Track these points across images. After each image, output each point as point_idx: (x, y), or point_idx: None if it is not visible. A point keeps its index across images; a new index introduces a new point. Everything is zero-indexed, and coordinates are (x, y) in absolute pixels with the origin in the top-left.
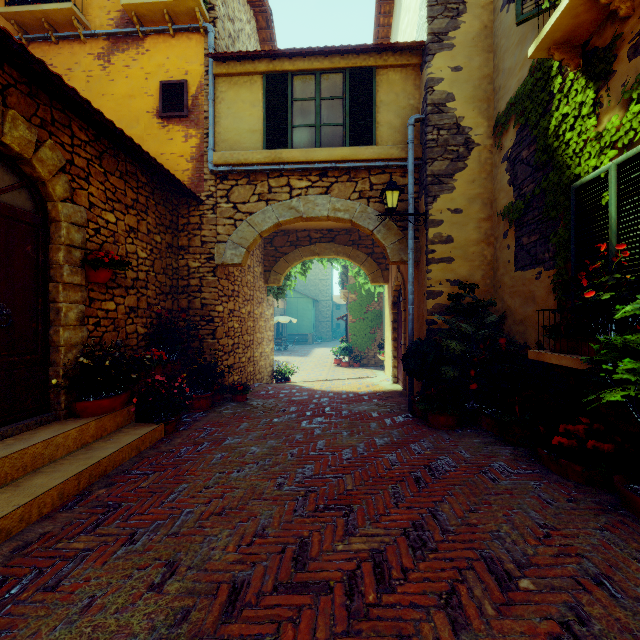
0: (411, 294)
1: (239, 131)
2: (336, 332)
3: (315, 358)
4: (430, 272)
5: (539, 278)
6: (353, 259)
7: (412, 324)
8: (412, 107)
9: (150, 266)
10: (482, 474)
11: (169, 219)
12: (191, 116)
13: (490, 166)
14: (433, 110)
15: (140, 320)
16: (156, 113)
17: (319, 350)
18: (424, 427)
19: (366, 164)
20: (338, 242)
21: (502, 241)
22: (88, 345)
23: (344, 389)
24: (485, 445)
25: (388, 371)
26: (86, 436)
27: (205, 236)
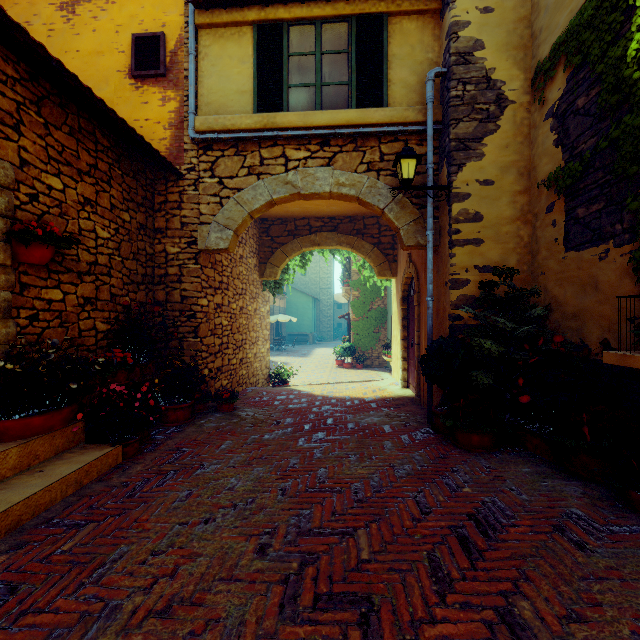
0: (430, 283)
1: (225, 92)
2: (337, 332)
3: (316, 359)
4: (454, 256)
5: (605, 258)
6: (357, 250)
7: (432, 320)
8: (430, 62)
9: (115, 249)
10: (558, 533)
11: (141, 195)
12: (169, 75)
13: (527, 128)
14: (458, 60)
15: (100, 314)
16: (128, 72)
17: (320, 350)
18: (452, 448)
19: (376, 129)
20: (341, 231)
21: (545, 217)
22: (18, 345)
23: (348, 394)
24: (541, 478)
25: (396, 374)
26: (2, 469)
27: (185, 216)
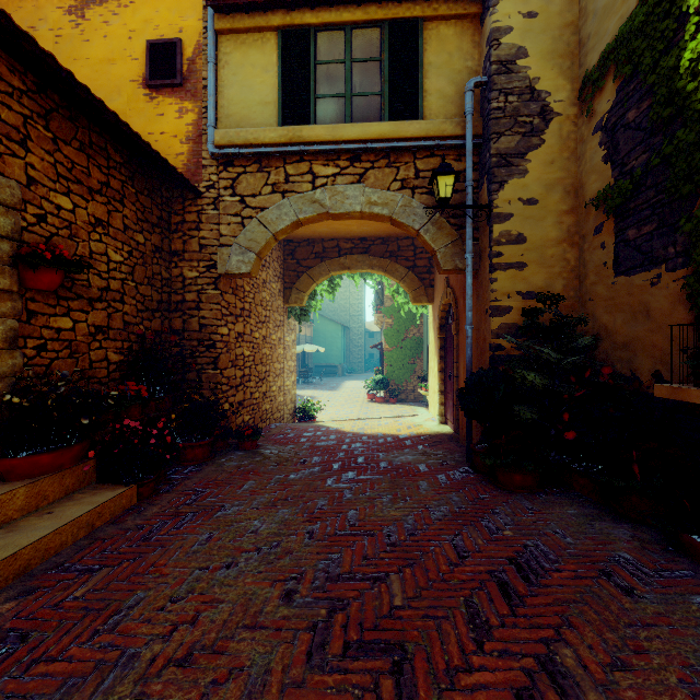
0: (470, 311)
1: (247, 103)
2: (369, 363)
3: (345, 392)
4: (495, 282)
5: (657, 283)
6: (391, 274)
7: (471, 350)
8: (470, 70)
9: (128, 273)
10: (605, 578)
11: (157, 215)
12: (187, 85)
13: (574, 142)
14: (499, 69)
15: (112, 344)
16: (142, 82)
17: (350, 383)
18: (493, 488)
19: (410, 143)
20: (373, 253)
21: (593, 239)
22: (25, 377)
23: (380, 431)
24: (587, 520)
25: (433, 408)
26: (9, 510)
27: (204, 238)
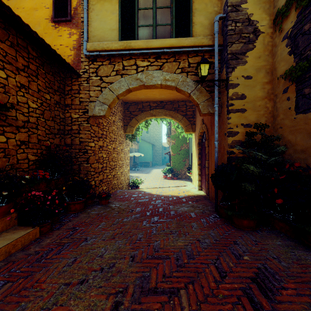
0: (216, 134)
1: (103, 30)
2: (164, 161)
3: (153, 174)
4: (230, 119)
5: None
6: (175, 118)
7: (217, 154)
8: (216, 12)
9: (40, 114)
10: None
11: (57, 85)
12: (73, 21)
13: (271, 47)
14: (232, 9)
15: (31, 150)
16: (51, 19)
17: (155, 170)
18: (231, 227)
19: (186, 49)
20: (166, 108)
21: (282, 96)
22: None
23: (170, 194)
24: (289, 249)
25: (195, 182)
26: None
27: (82, 98)
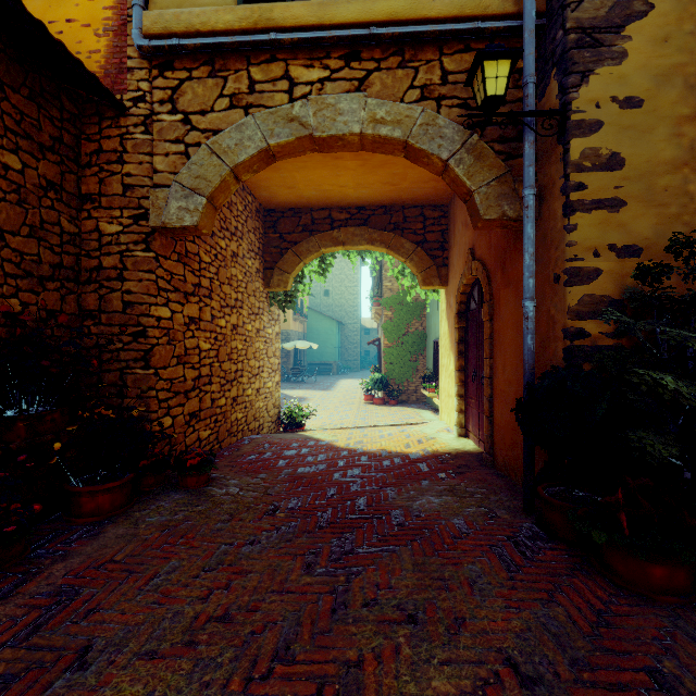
0: (530, 277)
1: None
2: (365, 361)
3: (340, 392)
4: (574, 230)
5: None
6: (395, 250)
7: (532, 338)
8: None
9: None
10: None
11: (51, 133)
12: None
13: None
14: None
15: None
16: None
17: (345, 382)
18: (607, 588)
19: (436, 27)
20: (373, 226)
21: None
22: None
23: (384, 447)
24: None
25: (446, 416)
26: None
27: (130, 175)
